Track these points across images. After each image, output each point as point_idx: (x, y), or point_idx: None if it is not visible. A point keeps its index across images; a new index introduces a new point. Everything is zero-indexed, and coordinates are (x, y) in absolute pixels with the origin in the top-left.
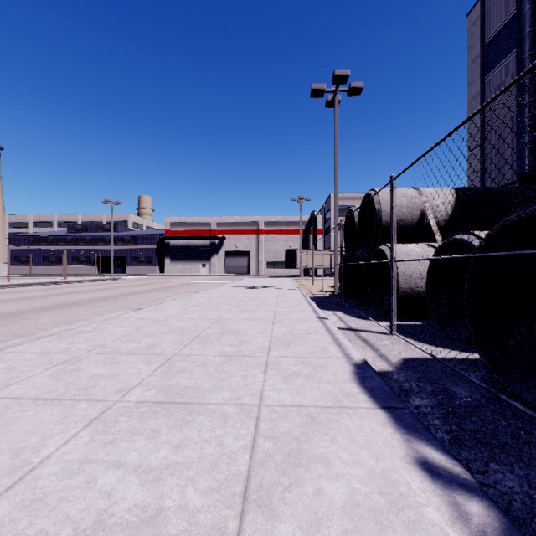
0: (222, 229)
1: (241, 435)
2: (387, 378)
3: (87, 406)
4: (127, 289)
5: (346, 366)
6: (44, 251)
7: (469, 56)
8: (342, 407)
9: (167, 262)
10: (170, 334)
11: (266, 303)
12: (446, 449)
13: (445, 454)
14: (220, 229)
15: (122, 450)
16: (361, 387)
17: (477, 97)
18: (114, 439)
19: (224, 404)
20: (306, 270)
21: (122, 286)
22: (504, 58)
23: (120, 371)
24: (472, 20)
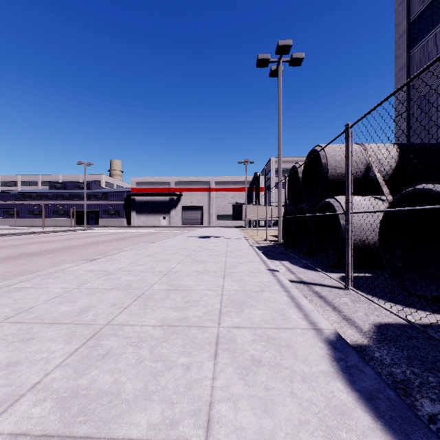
0: (179, 187)
1: None
2: (367, 356)
3: None
4: (94, 238)
5: (318, 344)
6: (29, 206)
7: (396, 33)
8: None
9: (133, 215)
10: (112, 292)
11: (217, 253)
12: None
13: None
14: (178, 187)
15: None
16: (353, 391)
17: (404, 68)
18: None
19: None
20: (251, 221)
21: (91, 235)
22: (430, 32)
23: (23, 356)
24: (399, 0)
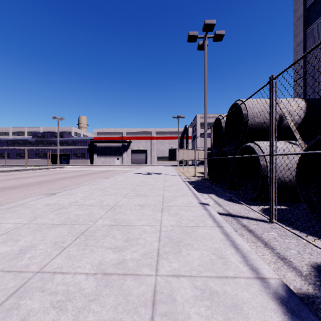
0: (129, 136)
1: None
2: (320, 313)
3: None
4: (63, 175)
5: (269, 305)
6: (17, 150)
7: (294, 16)
8: None
9: (94, 157)
10: (58, 228)
11: (156, 187)
12: None
13: None
14: (128, 136)
15: None
16: None
17: (301, 44)
18: None
19: None
20: (183, 161)
21: (61, 172)
22: None
23: None
24: None
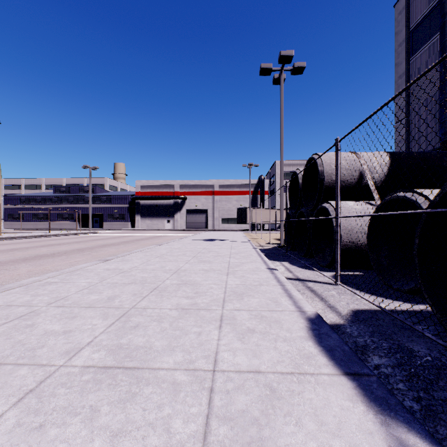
0: (184, 190)
1: (192, 415)
2: (340, 331)
3: (27, 373)
4: (102, 241)
5: (300, 321)
6: (34, 209)
7: (396, 41)
8: (302, 373)
9: (137, 218)
10: (131, 285)
11: (221, 254)
12: (433, 437)
13: (434, 445)
14: (182, 190)
15: (49, 441)
16: (319, 346)
17: (403, 76)
18: (44, 422)
19: (176, 370)
20: (255, 225)
21: (98, 238)
22: (427, 41)
23: (74, 327)
24: (399, 10)
